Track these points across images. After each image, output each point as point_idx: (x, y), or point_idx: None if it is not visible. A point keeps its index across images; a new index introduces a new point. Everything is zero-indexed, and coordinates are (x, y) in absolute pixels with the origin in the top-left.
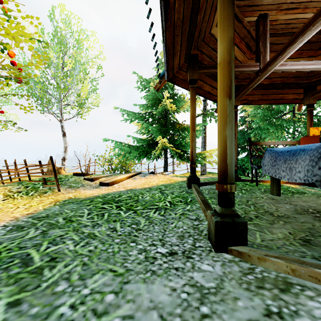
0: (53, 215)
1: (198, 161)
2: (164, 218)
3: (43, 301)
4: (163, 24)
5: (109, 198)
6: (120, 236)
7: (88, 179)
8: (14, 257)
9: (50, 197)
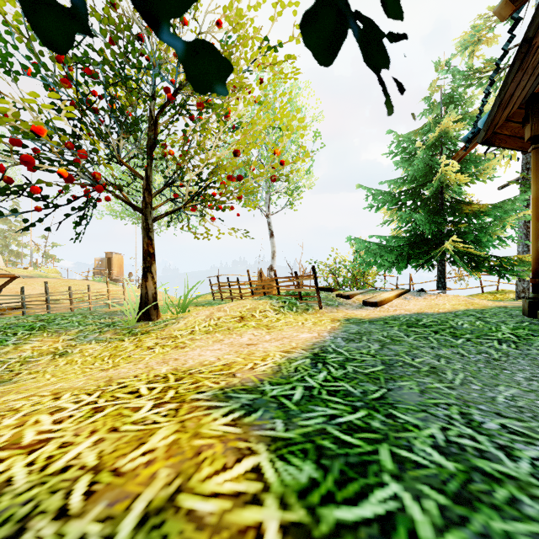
0: (365, 332)
1: (516, 272)
2: (523, 352)
3: (473, 392)
4: (510, 77)
5: (407, 322)
6: (479, 362)
7: (342, 296)
8: (392, 360)
9: (319, 315)
